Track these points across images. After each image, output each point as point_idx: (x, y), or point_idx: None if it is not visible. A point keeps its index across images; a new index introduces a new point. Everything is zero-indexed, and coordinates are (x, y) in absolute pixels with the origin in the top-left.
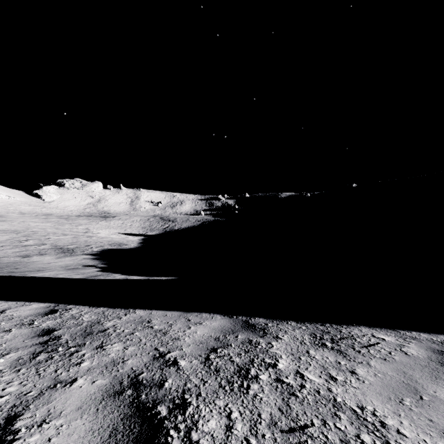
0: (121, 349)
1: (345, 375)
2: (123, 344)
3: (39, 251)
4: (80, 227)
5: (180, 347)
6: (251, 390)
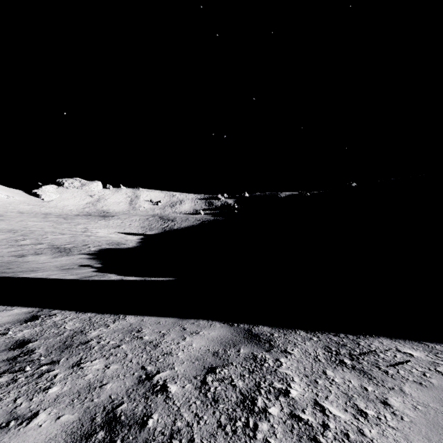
0: (101, 368)
1: (376, 408)
2: (104, 361)
3: (35, 250)
4: (78, 227)
5: (172, 366)
6: (259, 432)
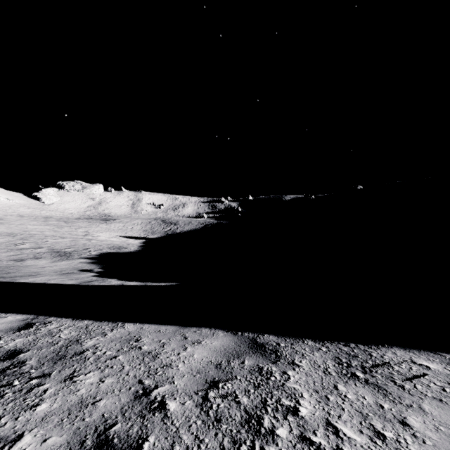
0: (95, 382)
1: (394, 429)
2: (99, 373)
3: (35, 255)
4: (79, 230)
5: (171, 379)
6: None
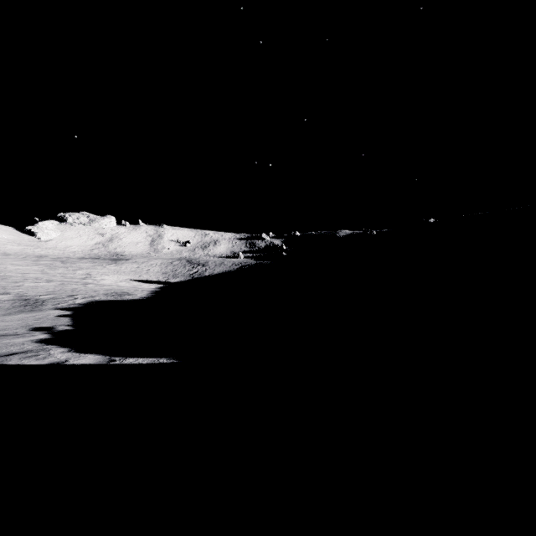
0: None
1: None
2: None
3: None
4: (78, 272)
5: None
6: None
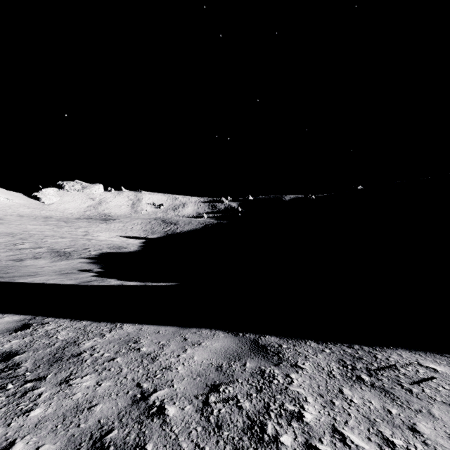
0: (91, 386)
1: (404, 436)
2: (96, 376)
3: (34, 254)
4: (79, 230)
5: (171, 383)
6: None
